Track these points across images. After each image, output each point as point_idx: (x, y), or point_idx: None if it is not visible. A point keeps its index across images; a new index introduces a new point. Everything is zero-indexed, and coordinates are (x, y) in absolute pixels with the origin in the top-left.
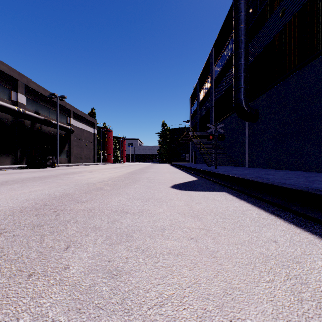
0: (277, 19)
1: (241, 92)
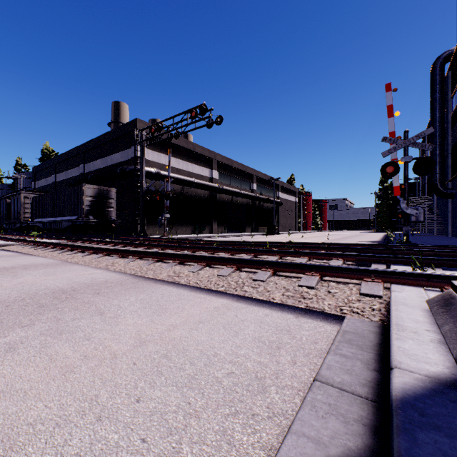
0: None
1: (435, 177)
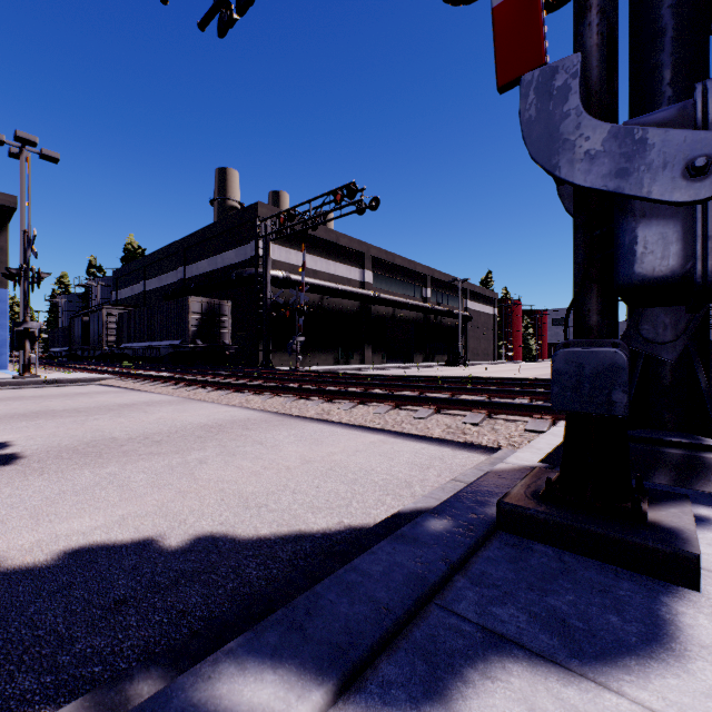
0: None
1: None
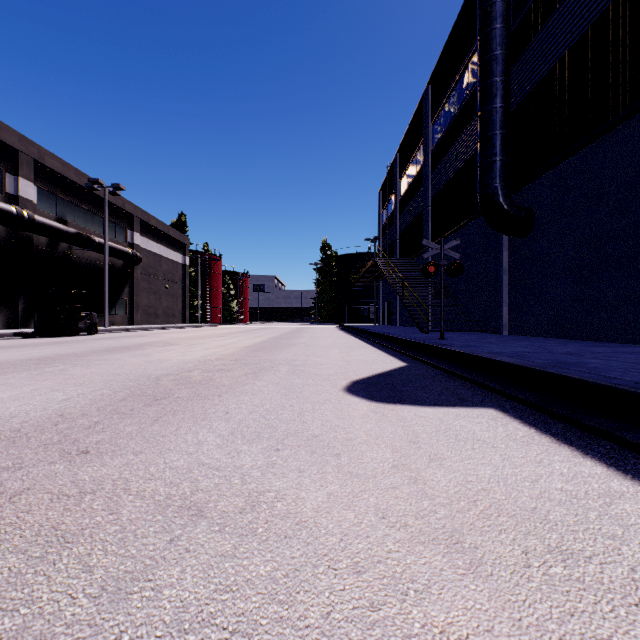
0: (581, 6)
1: (495, 170)
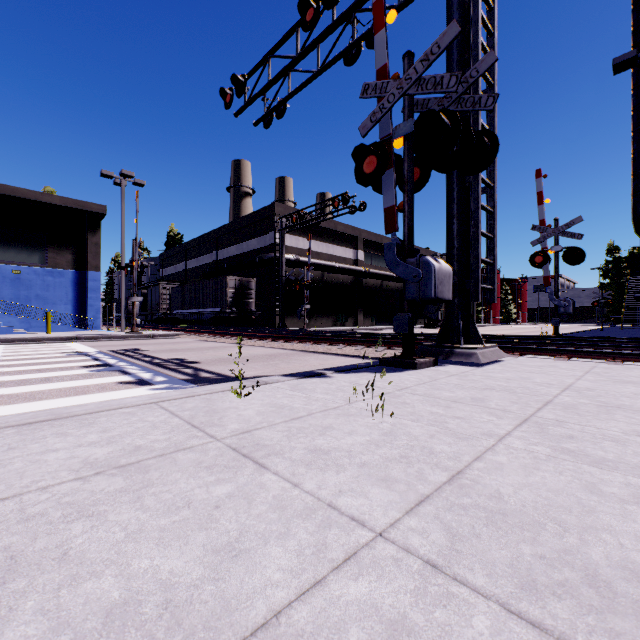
0: None
1: None
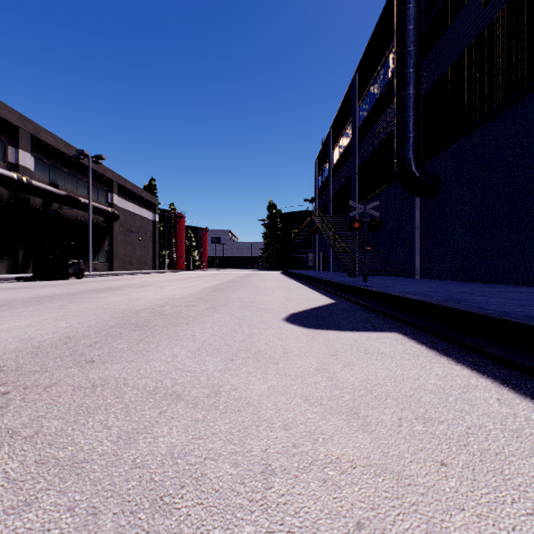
0: (477, 12)
1: (409, 145)
